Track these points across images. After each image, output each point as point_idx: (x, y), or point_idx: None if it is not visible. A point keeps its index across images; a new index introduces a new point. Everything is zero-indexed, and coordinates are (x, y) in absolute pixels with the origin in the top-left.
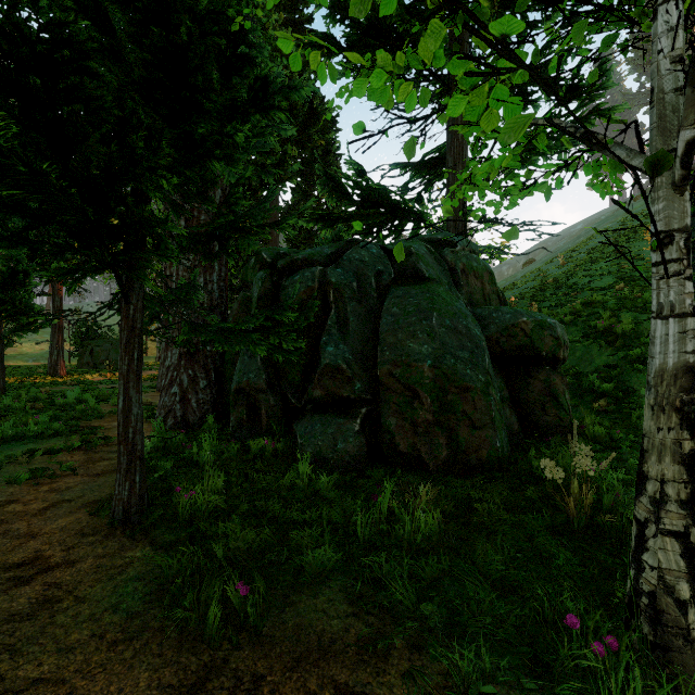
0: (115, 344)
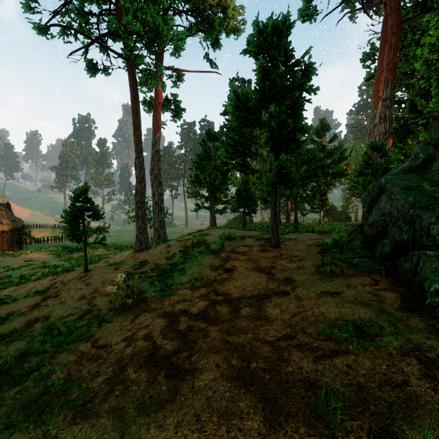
0: (341, 212)
